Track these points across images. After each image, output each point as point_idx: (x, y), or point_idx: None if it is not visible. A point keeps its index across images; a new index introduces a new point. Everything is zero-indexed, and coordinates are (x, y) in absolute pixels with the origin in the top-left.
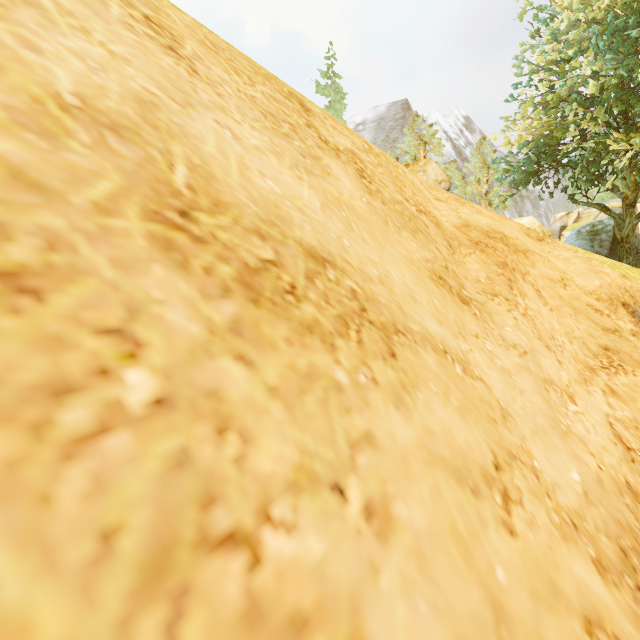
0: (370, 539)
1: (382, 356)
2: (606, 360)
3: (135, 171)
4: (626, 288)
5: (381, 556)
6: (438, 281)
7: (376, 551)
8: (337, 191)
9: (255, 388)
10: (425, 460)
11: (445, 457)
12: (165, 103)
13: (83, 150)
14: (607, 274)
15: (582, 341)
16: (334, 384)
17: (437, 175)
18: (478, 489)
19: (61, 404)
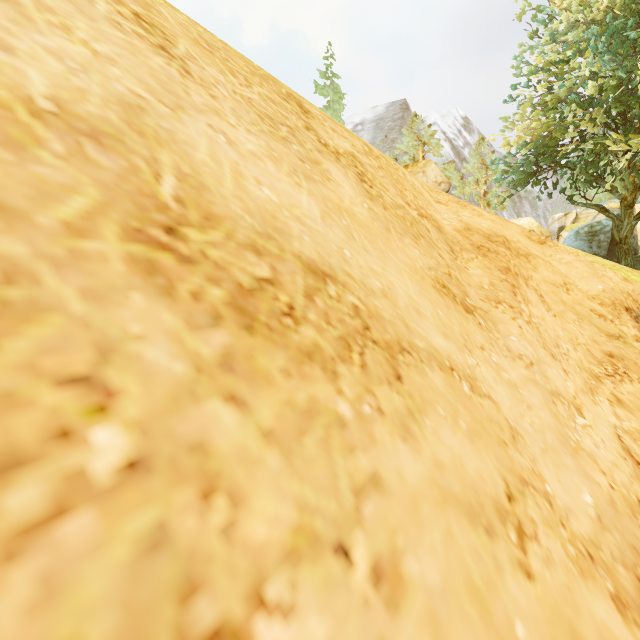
0: (379, 610)
1: (387, 380)
2: (611, 367)
3: (116, 183)
4: (629, 292)
5: (392, 630)
6: (442, 290)
7: (386, 625)
8: (337, 197)
9: (248, 434)
10: (436, 500)
11: (456, 493)
12: (153, 106)
13: (55, 161)
14: (610, 278)
15: (586, 348)
16: (336, 419)
17: (437, 176)
18: (492, 527)
19: (5, 484)
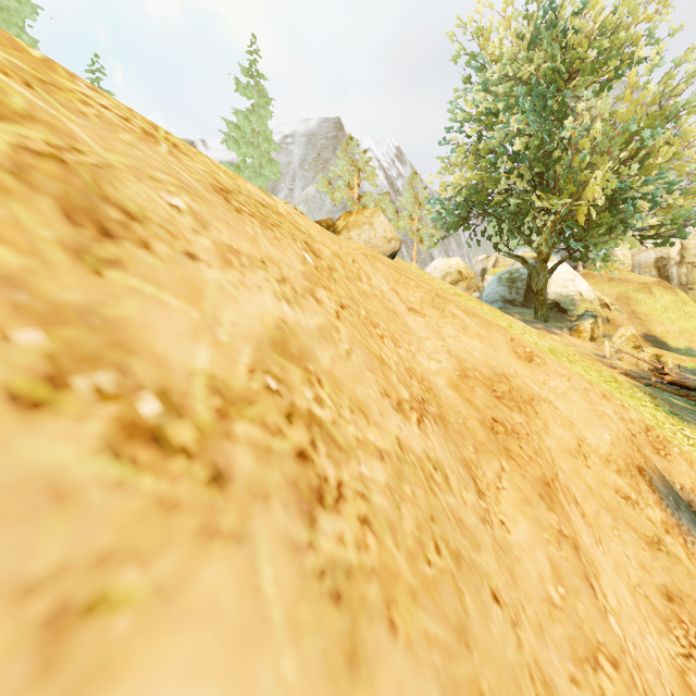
0: None
1: None
2: (681, 631)
3: None
4: (630, 435)
5: None
6: None
7: None
8: None
9: None
10: None
11: None
12: None
13: None
14: (610, 417)
15: (643, 592)
16: None
17: (386, 231)
18: None
19: None
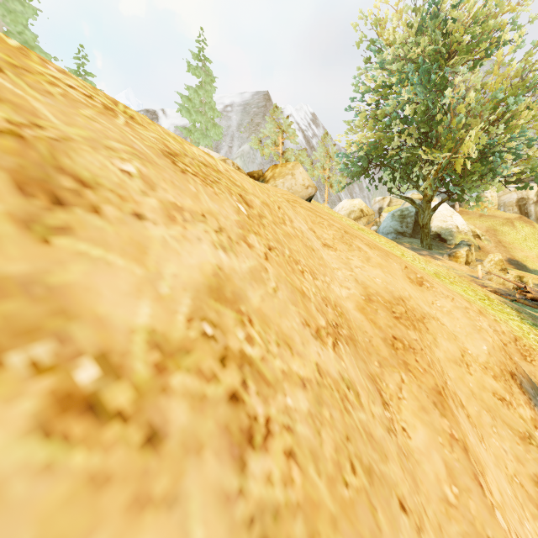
0: None
1: None
2: None
3: None
4: (503, 346)
5: None
6: None
7: None
8: None
9: None
10: None
11: None
12: None
13: None
14: (486, 331)
15: (519, 481)
16: None
17: (304, 180)
18: None
19: None
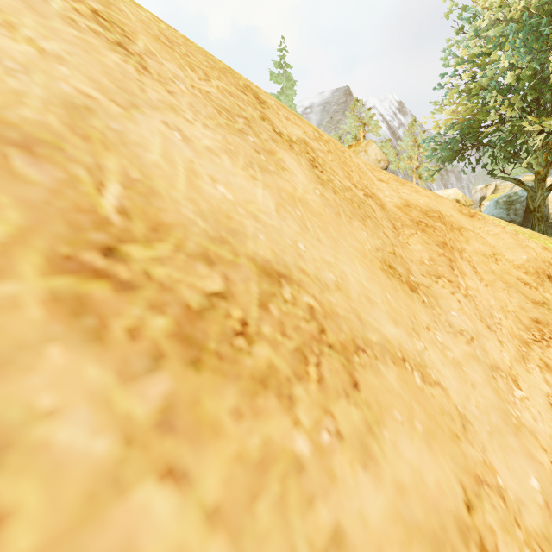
0: None
1: (344, 391)
2: (538, 333)
3: (46, 201)
4: (550, 261)
5: None
6: (389, 271)
7: None
8: (291, 187)
9: (187, 523)
10: (401, 540)
11: (420, 522)
12: (103, 106)
13: None
14: (533, 248)
15: (515, 315)
16: (293, 462)
17: (377, 155)
18: None
19: None
